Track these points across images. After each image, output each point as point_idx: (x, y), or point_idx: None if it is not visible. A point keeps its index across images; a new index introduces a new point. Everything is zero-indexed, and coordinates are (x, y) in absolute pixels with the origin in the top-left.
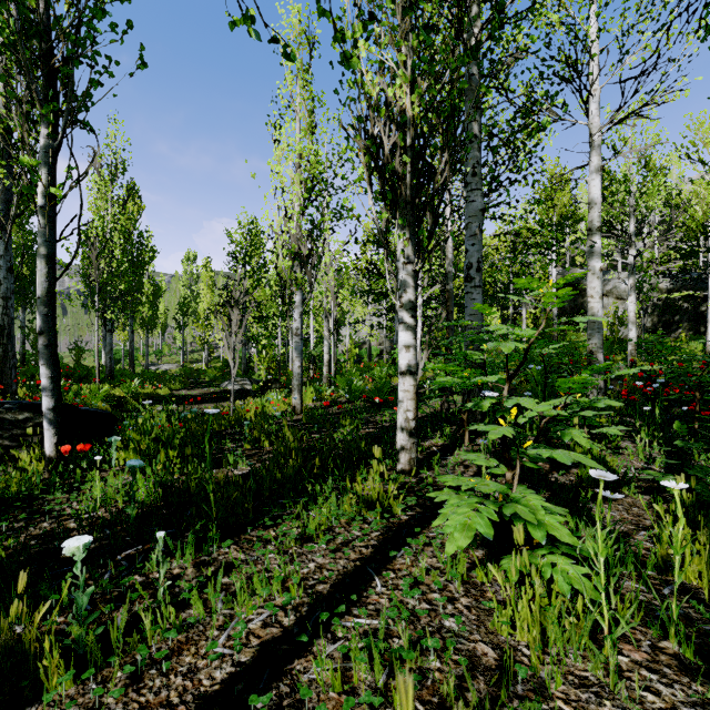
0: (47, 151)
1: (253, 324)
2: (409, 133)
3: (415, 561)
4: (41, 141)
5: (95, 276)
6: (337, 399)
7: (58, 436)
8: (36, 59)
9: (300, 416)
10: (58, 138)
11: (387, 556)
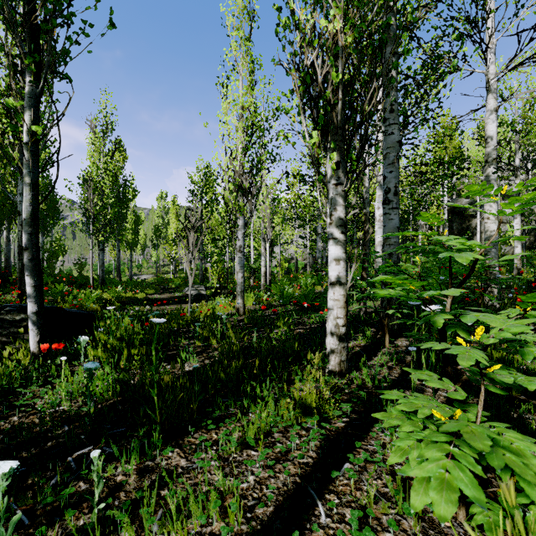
0: (30, 96)
1: (208, 244)
2: (341, 62)
3: (358, 483)
4: (26, 88)
5: (90, 209)
6: (272, 303)
7: (40, 335)
8: (23, 21)
9: (242, 317)
10: (40, 86)
11: (328, 473)
